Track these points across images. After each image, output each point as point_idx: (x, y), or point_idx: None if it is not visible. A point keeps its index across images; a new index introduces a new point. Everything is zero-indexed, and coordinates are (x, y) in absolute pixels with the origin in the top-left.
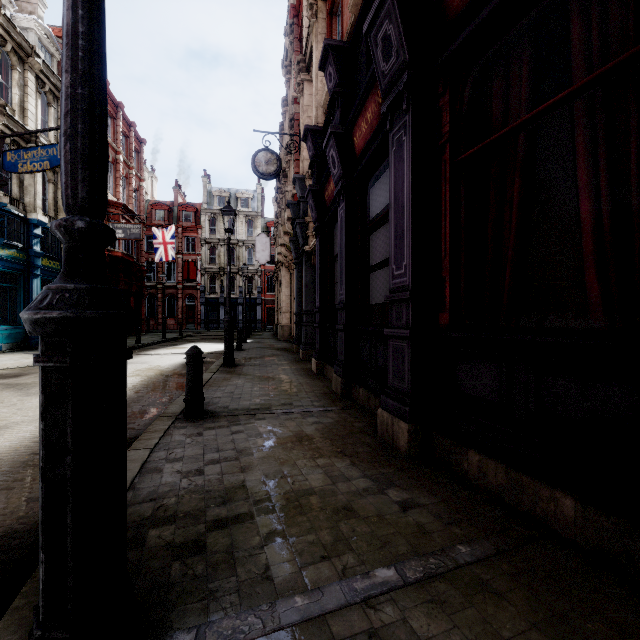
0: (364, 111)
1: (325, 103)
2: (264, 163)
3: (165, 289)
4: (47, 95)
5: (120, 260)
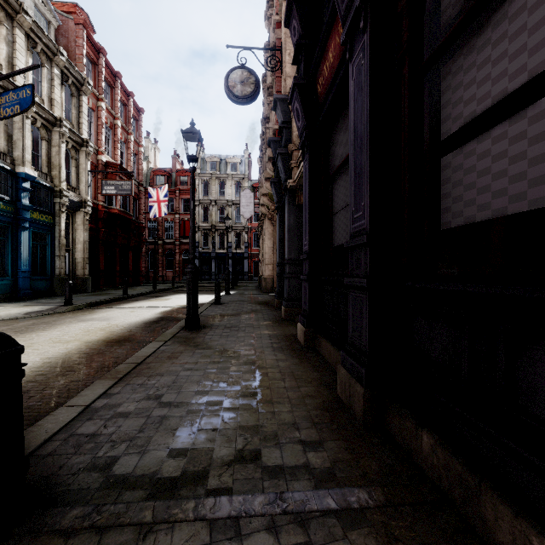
0: None
1: None
2: (239, 83)
3: (165, 245)
4: (40, 56)
5: (118, 217)
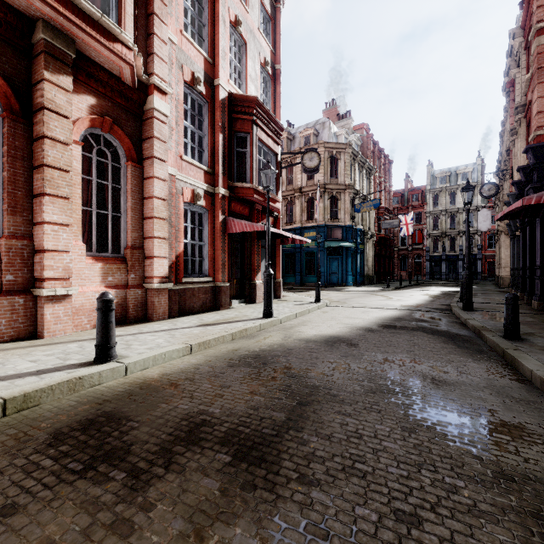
0: None
1: None
2: (487, 190)
3: (399, 251)
4: (359, 168)
5: (382, 238)
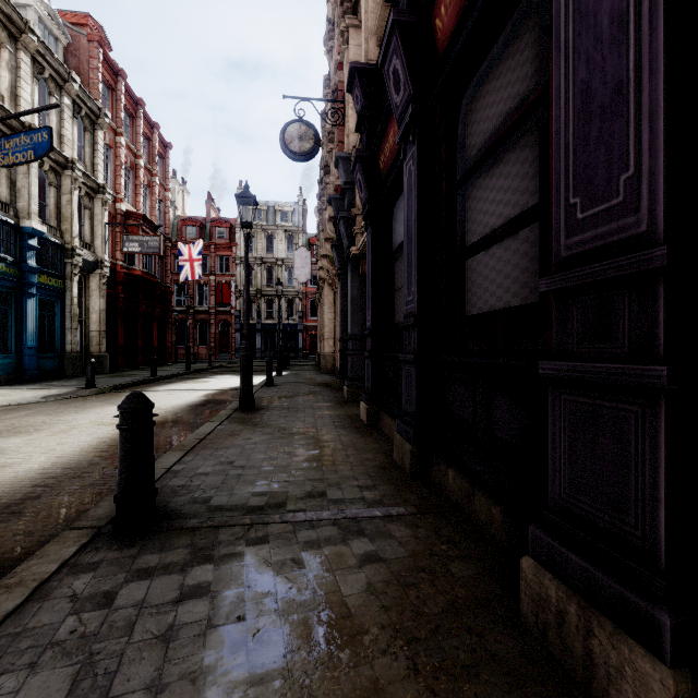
0: None
1: (380, 25)
2: (296, 138)
3: (196, 314)
4: (48, 83)
5: (140, 280)
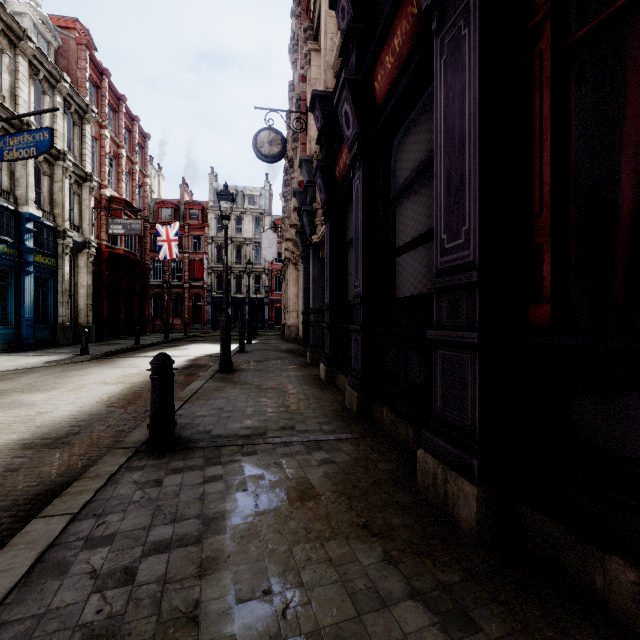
0: (390, 38)
1: (336, 62)
2: (267, 144)
3: (171, 288)
4: (42, 83)
5: (122, 258)
